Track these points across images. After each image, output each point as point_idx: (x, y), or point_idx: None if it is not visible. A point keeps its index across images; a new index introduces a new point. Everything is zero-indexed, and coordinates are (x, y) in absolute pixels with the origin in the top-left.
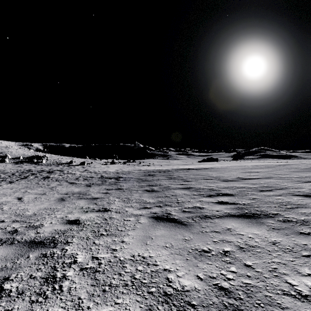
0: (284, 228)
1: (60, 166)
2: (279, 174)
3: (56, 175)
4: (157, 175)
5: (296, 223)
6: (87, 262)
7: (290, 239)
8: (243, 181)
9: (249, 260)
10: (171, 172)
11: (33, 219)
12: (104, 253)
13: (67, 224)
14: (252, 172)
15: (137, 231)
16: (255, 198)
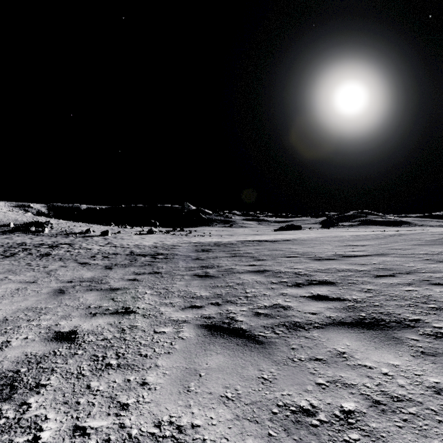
0: (441, 351)
1: (71, 237)
2: (397, 249)
3: (61, 251)
4: (214, 250)
5: None
6: None
7: None
8: (345, 259)
9: (402, 441)
10: (235, 245)
11: None
12: (101, 416)
13: (52, 341)
14: (355, 246)
15: (174, 357)
16: (372, 288)
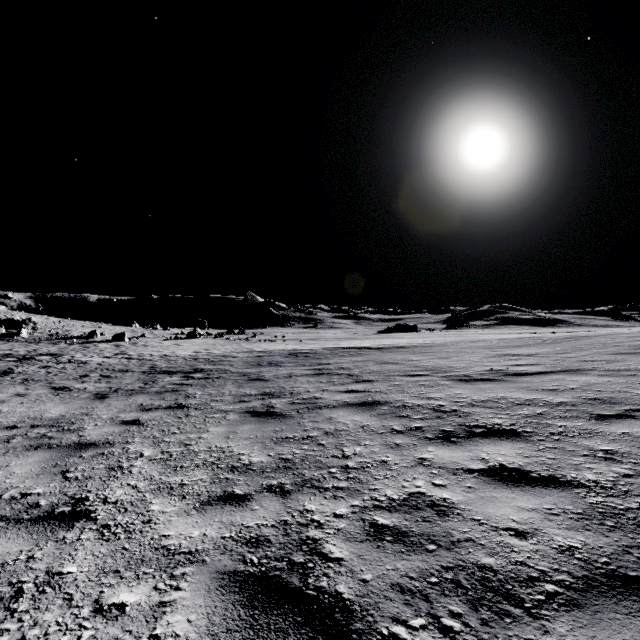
0: None
1: (63, 344)
2: (594, 361)
3: (33, 367)
4: (288, 363)
5: None
6: None
7: None
8: (514, 380)
9: None
10: (322, 356)
11: None
12: None
13: None
14: (518, 356)
15: None
16: (612, 450)
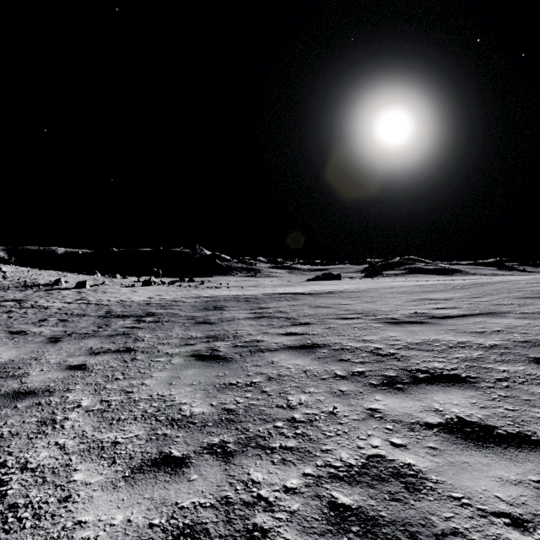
0: None
1: (29, 291)
2: (507, 305)
3: None
4: (231, 307)
5: None
6: None
7: None
8: (440, 322)
9: None
10: (261, 300)
11: None
12: None
13: None
14: (436, 300)
15: None
16: None
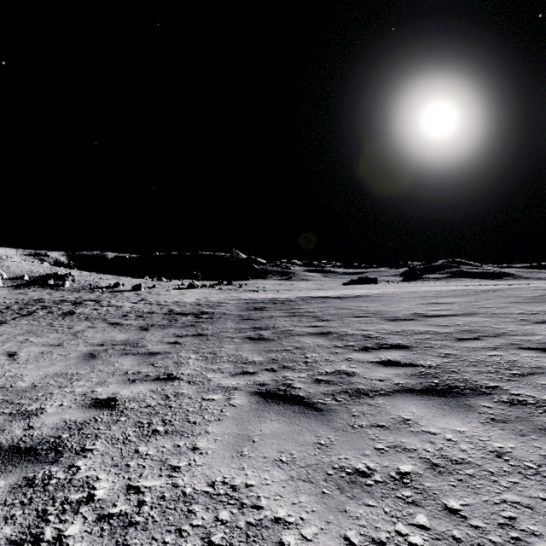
0: (513, 418)
1: (97, 292)
2: (489, 308)
3: (86, 309)
4: (269, 308)
5: (536, 407)
6: (114, 500)
7: (530, 445)
8: (425, 319)
9: (453, 497)
10: (295, 303)
11: (29, 397)
12: (153, 477)
13: (91, 407)
14: (439, 304)
15: (225, 424)
16: (450, 353)
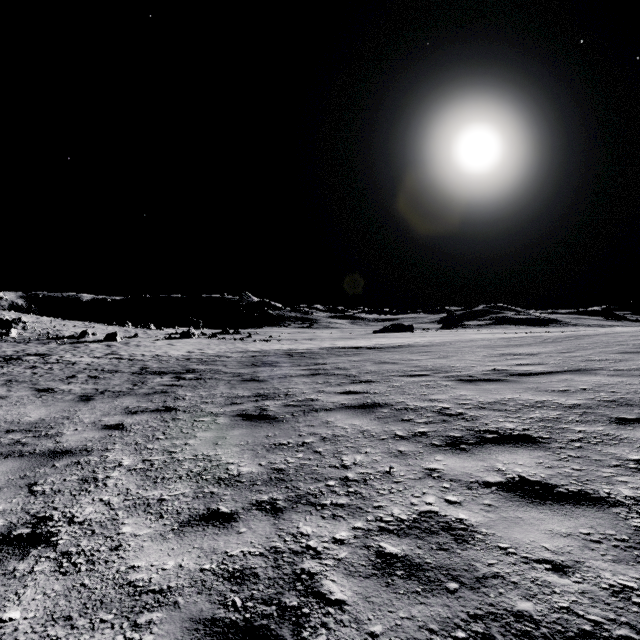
0: None
1: (53, 344)
2: (601, 361)
3: (18, 368)
4: (283, 363)
5: None
6: None
7: None
8: (520, 380)
9: None
10: (318, 355)
11: None
12: None
13: None
14: (520, 355)
15: None
16: None
